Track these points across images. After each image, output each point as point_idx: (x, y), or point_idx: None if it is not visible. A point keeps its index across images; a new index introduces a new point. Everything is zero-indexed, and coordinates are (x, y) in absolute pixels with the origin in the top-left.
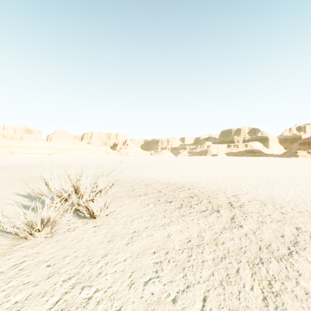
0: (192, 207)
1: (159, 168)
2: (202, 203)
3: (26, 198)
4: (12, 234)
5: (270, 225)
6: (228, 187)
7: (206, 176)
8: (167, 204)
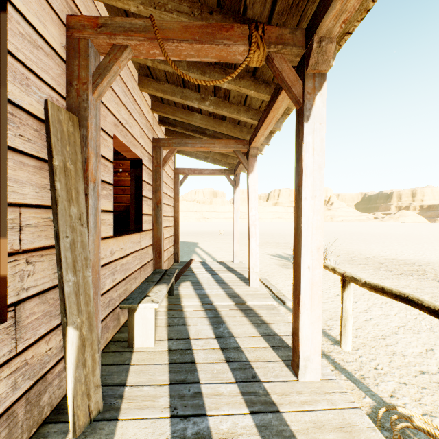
0: (411, 276)
1: (386, 243)
2: (426, 276)
3: (273, 256)
4: (290, 269)
5: None
6: None
7: None
8: (387, 271)
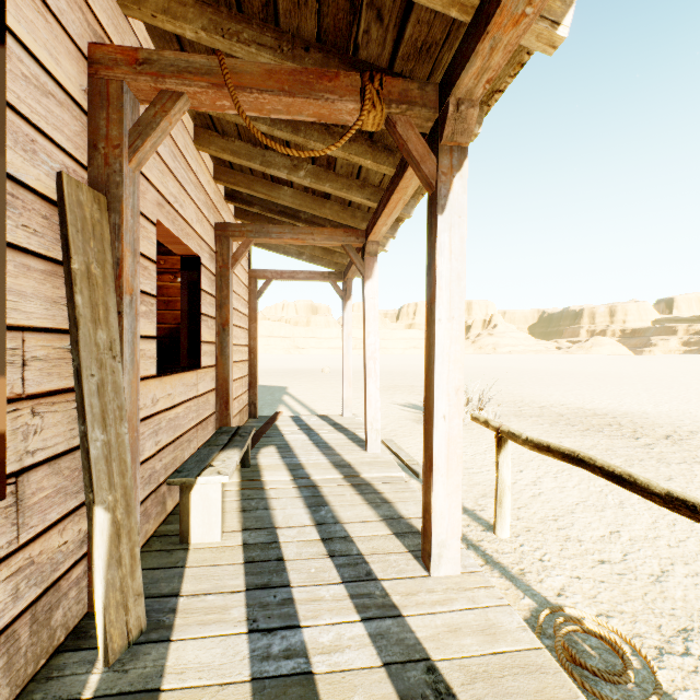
0: (601, 432)
1: (571, 385)
2: (621, 431)
3: (405, 407)
4: None
5: (695, 453)
6: (698, 423)
7: (675, 405)
8: (568, 426)
